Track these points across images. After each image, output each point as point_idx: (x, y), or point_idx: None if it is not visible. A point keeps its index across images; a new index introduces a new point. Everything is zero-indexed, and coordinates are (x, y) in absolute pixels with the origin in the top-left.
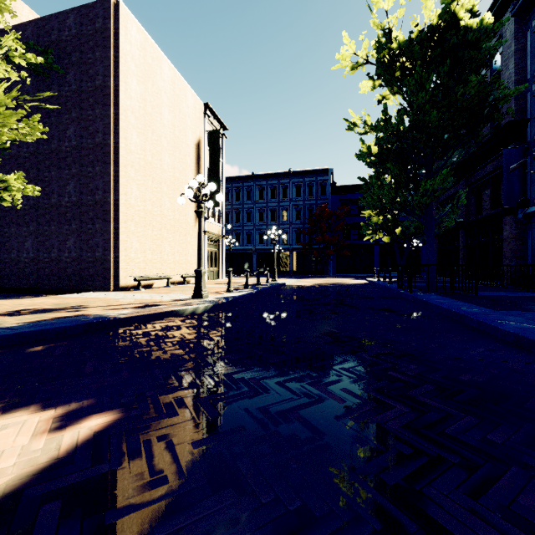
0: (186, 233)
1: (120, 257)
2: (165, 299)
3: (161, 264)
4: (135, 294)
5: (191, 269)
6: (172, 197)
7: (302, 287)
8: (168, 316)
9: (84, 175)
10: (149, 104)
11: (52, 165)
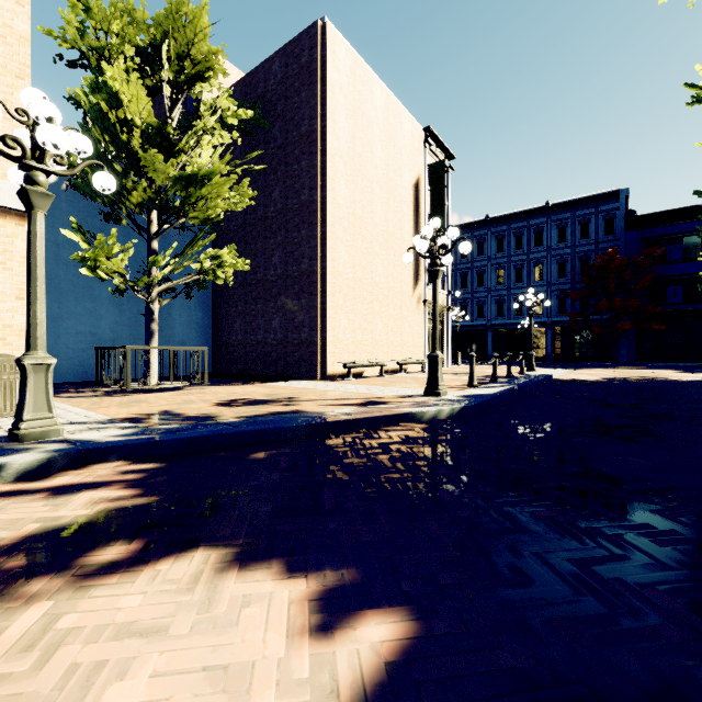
0: (402, 305)
1: (328, 339)
2: (388, 394)
3: (372, 347)
4: (346, 385)
5: (407, 353)
6: (385, 259)
7: (587, 384)
8: (402, 420)
9: (290, 243)
10: (358, 143)
11: (258, 236)
